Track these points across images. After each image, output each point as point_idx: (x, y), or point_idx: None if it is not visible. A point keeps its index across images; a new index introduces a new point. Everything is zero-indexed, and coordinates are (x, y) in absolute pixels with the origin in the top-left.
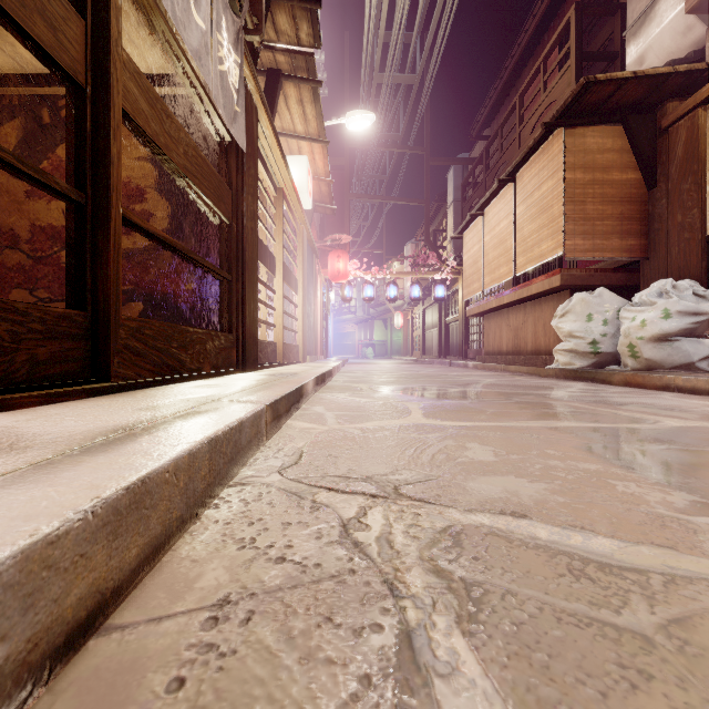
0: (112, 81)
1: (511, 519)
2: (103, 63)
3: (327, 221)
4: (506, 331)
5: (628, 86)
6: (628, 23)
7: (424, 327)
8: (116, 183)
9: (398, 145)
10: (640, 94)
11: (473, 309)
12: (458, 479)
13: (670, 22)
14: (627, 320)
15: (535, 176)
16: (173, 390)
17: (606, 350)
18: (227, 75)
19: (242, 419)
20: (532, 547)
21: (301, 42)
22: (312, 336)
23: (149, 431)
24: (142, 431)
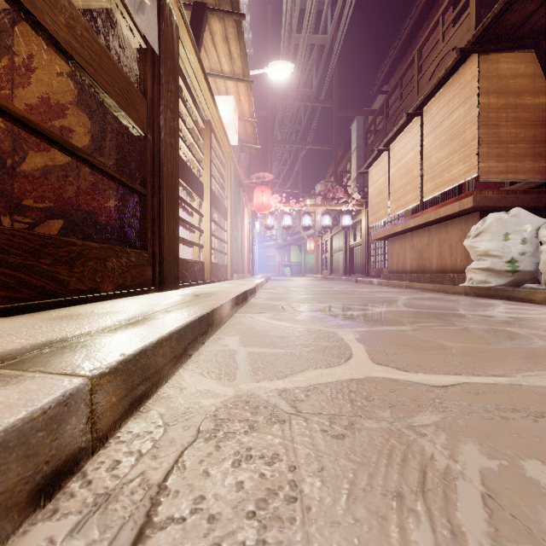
0: None
1: None
2: None
3: (253, 163)
4: (410, 252)
5: None
6: None
7: (332, 251)
8: None
9: (311, 100)
10: None
11: (379, 233)
12: None
13: None
14: None
15: (444, 106)
16: None
17: (525, 269)
18: None
19: None
20: None
21: None
22: (240, 257)
23: None
24: None
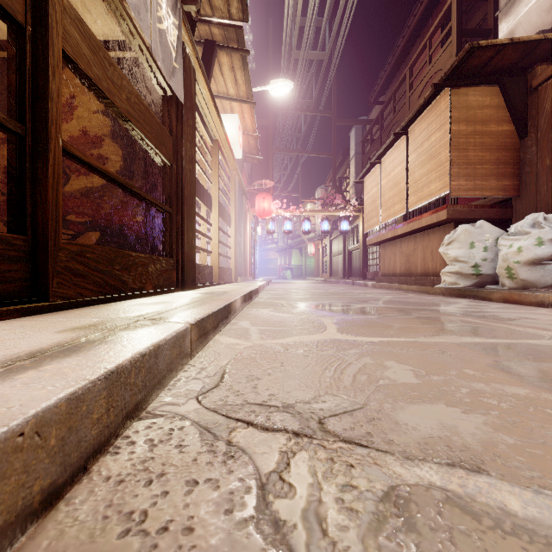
0: (51, 22)
1: (464, 473)
2: (42, 5)
3: (255, 169)
4: (399, 257)
5: (505, 52)
6: (500, 5)
7: (332, 254)
8: (56, 117)
9: (311, 109)
10: (515, 59)
11: (372, 239)
12: (385, 408)
13: (537, 2)
14: (505, 247)
15: (425, 129)
16: (110, 308)
17: (486, 272)
18: (166, 34)
19: (159, 342)
20: (511, 533)
21: (232, 16)
22: (243, 261)
23: (41, 363)
24: (32, 363)
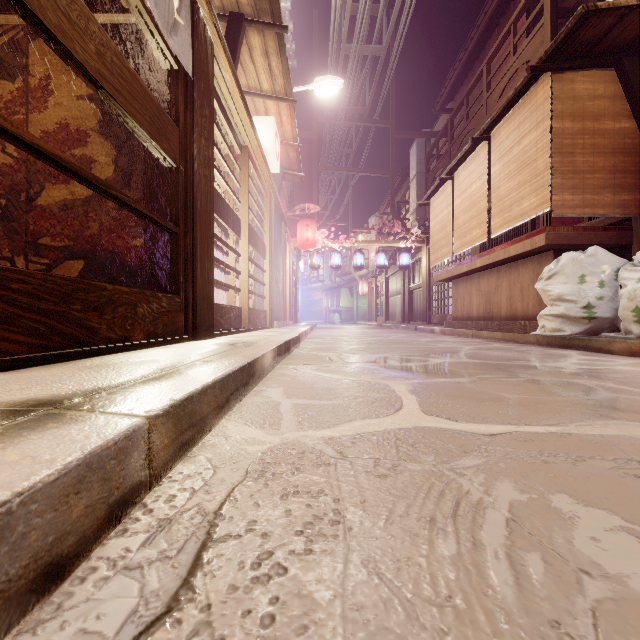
0: None
1: None
2: None
3: (296, 192)
4: (477, 296)
5: (630, 18)
6: None
7: (388, 294)
8: None
9: (364, 119)
10: None
11: (441, 275)
12: None
13: None
14: (631, 281)
15: (514, 131)
16: (37, 375)
17: (603, 315)
18: None
19: None
20: None
21: None
22: (281, 301)
23: None
24: None
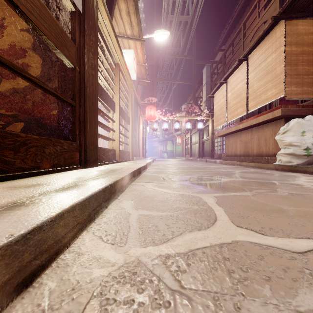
0: None
1: None
2: None
3: (145, 92)
4: (239, 144)
5: None
6: None
7: (191, 143)
8: None
9: (179, 54)
10: None
11: (220, 133)
12: None
13: None
14: None
15: (262, 54)
16: None
17: None
18: None
19: None
20: None
21: None
22: (137, 147)
23: None
24: None
